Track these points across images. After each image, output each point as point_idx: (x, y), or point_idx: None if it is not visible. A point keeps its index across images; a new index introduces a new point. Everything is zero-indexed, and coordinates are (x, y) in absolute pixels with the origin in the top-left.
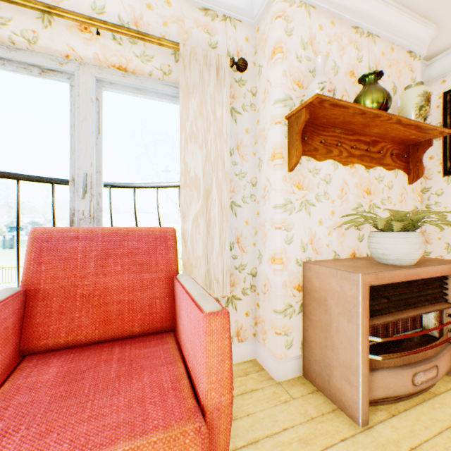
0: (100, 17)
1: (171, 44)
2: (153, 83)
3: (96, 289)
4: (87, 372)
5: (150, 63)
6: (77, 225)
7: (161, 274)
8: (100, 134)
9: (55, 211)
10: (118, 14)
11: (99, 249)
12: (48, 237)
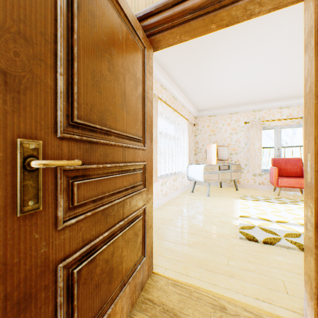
0: (281, 116)
1: (299, 118)
2: (293, 125)
3: (284, 168)
4: (287, 177)
5: (293, 122)
6: (276, 157)
7: (298, 167)
8: (280, 139)
9: (262, 154)
10: (285, 114)
11: (284, 161)
12: (274, 159)
